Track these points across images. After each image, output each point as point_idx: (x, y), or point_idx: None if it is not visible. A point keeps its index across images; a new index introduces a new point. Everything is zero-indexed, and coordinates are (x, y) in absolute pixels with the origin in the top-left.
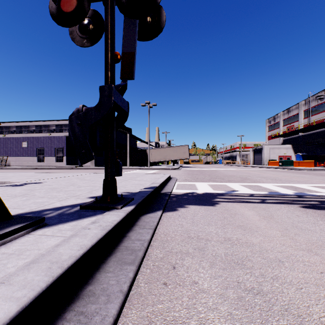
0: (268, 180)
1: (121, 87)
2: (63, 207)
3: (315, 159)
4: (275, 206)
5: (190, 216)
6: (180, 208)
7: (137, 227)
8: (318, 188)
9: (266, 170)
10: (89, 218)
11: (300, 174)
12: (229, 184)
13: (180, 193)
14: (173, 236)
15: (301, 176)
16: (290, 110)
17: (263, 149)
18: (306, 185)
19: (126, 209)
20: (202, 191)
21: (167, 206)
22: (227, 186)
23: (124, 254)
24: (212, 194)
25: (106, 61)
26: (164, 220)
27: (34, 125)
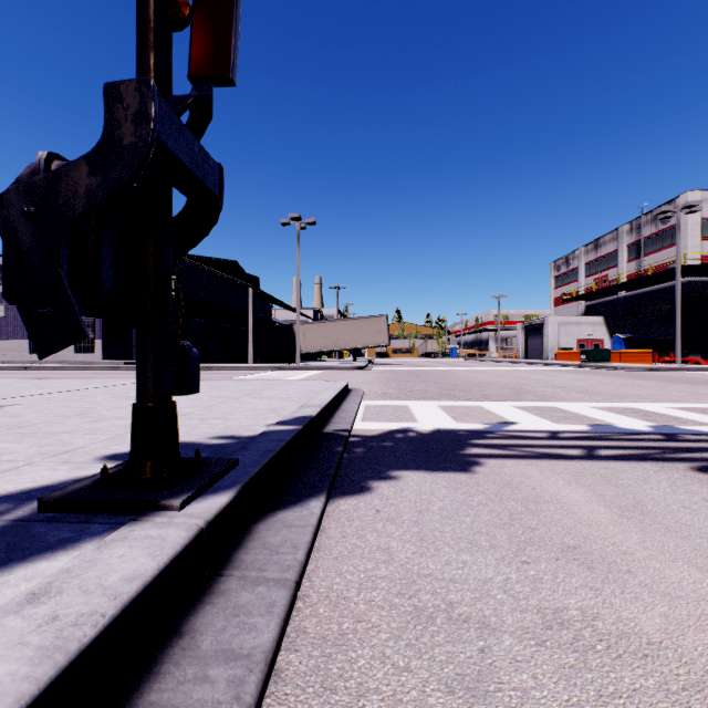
0: (572, 393)
1: (188, 103)
2: None
3: (650, 347)
4: (630, 469)
5: (410, 513)
6: (376, 484)
7: (235, 575)
8: (695, 412)
9: (557, 371)
10: (41, 563)
11: (633, 379)
12: (489, 404)
13: (374, 433)
14: (364, 611)
15: (638, 384)
16: (601, 243)
17: (545, 325)
18: (664, 405)
19: (200, 512)
20: (430, 424)
21: (341, 477)
22: (486, 411)
23: None
24: (455, 435)
25: (141, 18)
26: (332, 530)
27: None
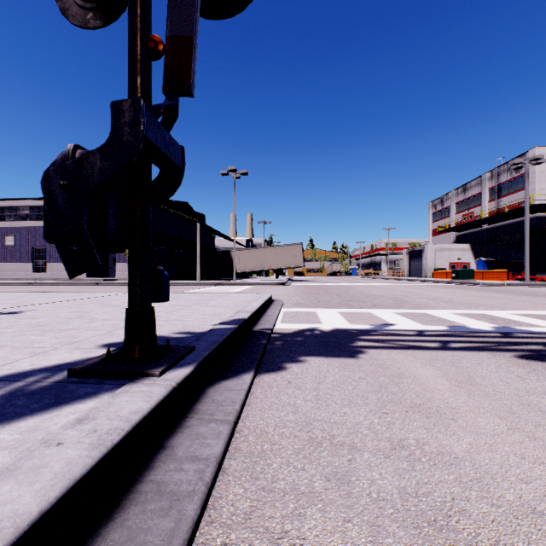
0: (440, 303)
1: (163, 110)
2: (31, 374)
3: (507, 268)
4: (470, 356)
5: (311, 383)
6: (289, 365)
7: (195, 417)
8: (530, 317)
9: (432, 286)
10: (78, 405)
11: (489, 292)
12: (376, 311)
13: (289, 331)
14: (277, 439)
15: (493, 296)
16: (468, 187)
17: (424, 250)
18: (508, 312)
19: (172, 378)
20: (330, 325)
21: (265, 361)
22: (374, 316)
23: (148, 514)
24: (348, 332)
25: (132, 53)
26: (258, 393)
27: (27, 205)
